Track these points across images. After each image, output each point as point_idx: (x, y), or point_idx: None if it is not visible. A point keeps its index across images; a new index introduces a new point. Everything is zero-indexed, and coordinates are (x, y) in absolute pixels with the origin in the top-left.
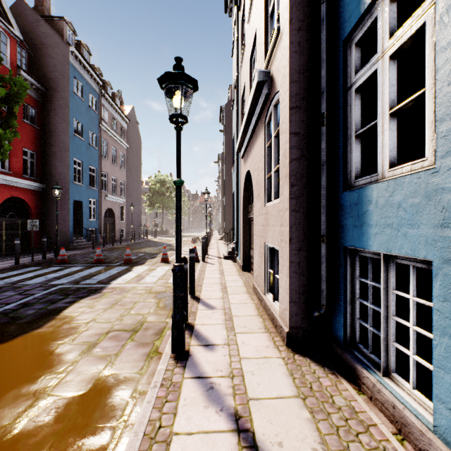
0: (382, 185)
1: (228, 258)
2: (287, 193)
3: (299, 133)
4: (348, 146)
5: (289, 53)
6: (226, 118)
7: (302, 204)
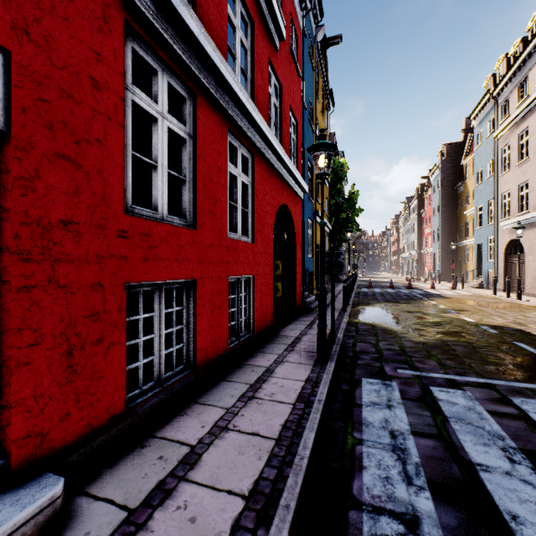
0: None
1: (479, 288)
2: None
3: None
4: None
5: None
6: (442, 173)
7: None
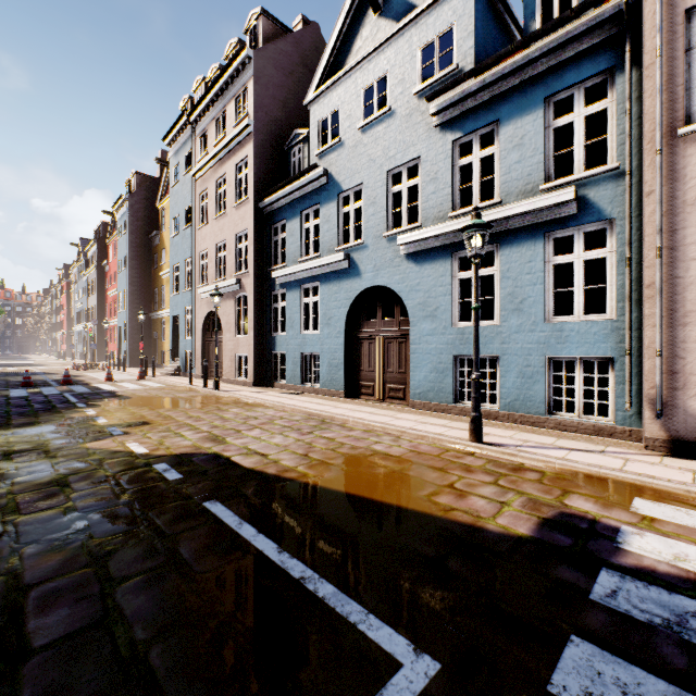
0: (279, 336)
1: (176, 375)
2: (253, 334)
3: (257, 314)
4: (272, 322)
5: (254, 287)
6: (131, 212)
7: (258, 338)
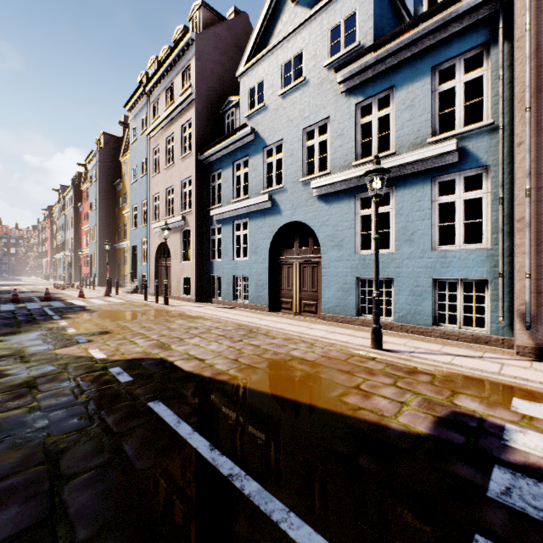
0: (216, 262)
1: (134, 293)
2: (195, 261)
3: (198, 245)
4: (210, 251)
5: (196, 222)
6: (100, 164)
7: (199, 264)
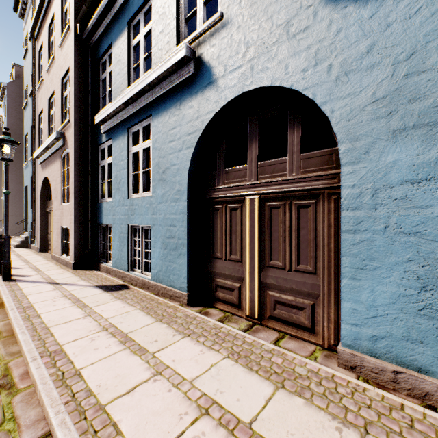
0: (105, 203)
1: (21, 247)
2: (74, 201)
3: (80, 175)
4: (99, 186)
5: (74, 139)
6: (9, 98)
7: (81, 206)
